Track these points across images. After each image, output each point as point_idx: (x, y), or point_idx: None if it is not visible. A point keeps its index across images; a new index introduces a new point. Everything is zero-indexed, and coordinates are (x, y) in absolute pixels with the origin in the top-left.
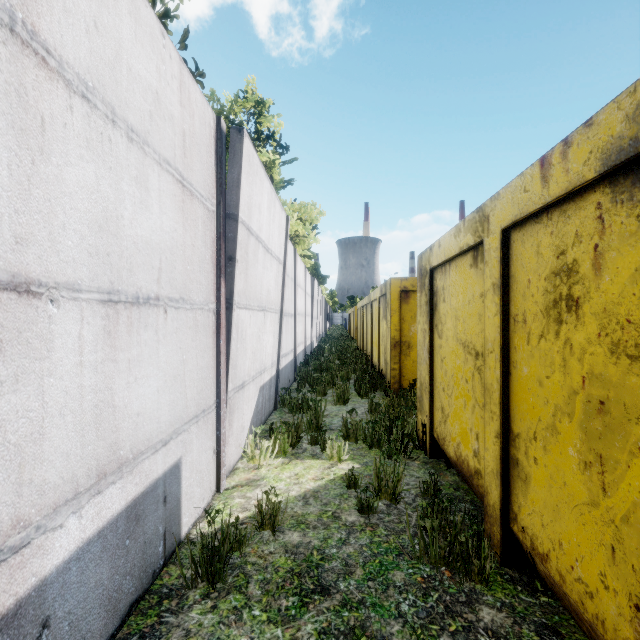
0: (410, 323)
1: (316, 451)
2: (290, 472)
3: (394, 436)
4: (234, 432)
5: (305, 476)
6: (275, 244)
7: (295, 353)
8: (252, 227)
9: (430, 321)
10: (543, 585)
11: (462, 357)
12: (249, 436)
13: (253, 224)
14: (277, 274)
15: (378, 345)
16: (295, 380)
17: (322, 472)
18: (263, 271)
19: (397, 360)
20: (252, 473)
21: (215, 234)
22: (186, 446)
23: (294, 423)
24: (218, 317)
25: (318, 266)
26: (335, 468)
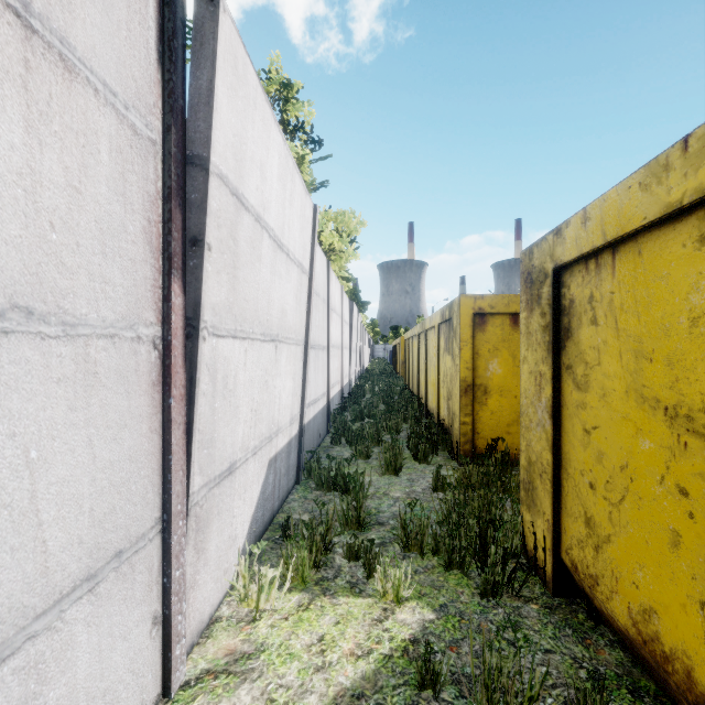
0: (487, 359)
1: (357, 574)
2: (310, 632)
3: (492, 558)
4: (211, 557)
5: (337, 645)
6: (294, 241)
7: (328, 397)
8: (246, 196)
9: (554, 359)
10: None
11: (663, 437)
12: (240, 559)
13: (248, 192)
14: (299, 288)
15: (437, 387)
16: (328, 432)
17: (368, 633)
18: (272, 278)
19: (469, 411)
20: (242, 634)
21: (158, 189)
22: (43, 669)
23: (321, 522)
24: (165, 353)
25: (357, 291)
26: (391, 621)
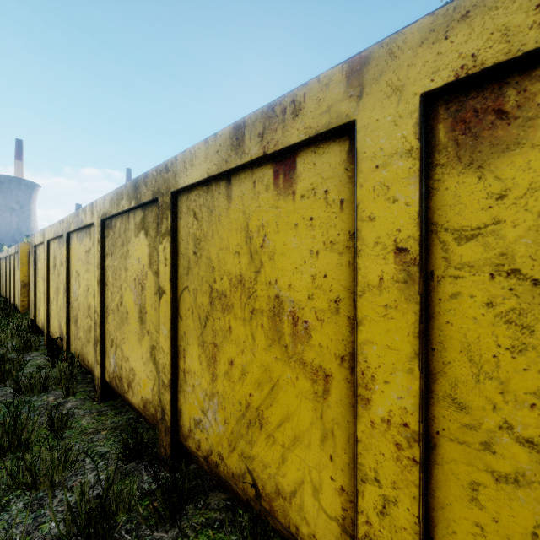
0: None
1: None
2: None
3: (11, 327)
4: None
5: None
6: None
7: None
8: None
9: (35, 270)
10: (57, 346)
11: (43, 284)
12: None
13: None
14: None
15: (14, 288)
16: None
17: None
18: None
19: (26, 295)
20: None
21: None
22: None
23: None
24: None
25: None
26: None
